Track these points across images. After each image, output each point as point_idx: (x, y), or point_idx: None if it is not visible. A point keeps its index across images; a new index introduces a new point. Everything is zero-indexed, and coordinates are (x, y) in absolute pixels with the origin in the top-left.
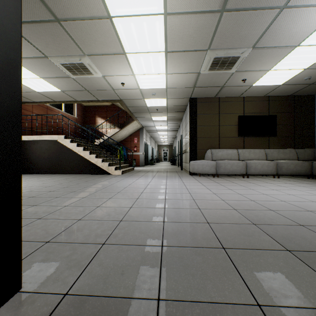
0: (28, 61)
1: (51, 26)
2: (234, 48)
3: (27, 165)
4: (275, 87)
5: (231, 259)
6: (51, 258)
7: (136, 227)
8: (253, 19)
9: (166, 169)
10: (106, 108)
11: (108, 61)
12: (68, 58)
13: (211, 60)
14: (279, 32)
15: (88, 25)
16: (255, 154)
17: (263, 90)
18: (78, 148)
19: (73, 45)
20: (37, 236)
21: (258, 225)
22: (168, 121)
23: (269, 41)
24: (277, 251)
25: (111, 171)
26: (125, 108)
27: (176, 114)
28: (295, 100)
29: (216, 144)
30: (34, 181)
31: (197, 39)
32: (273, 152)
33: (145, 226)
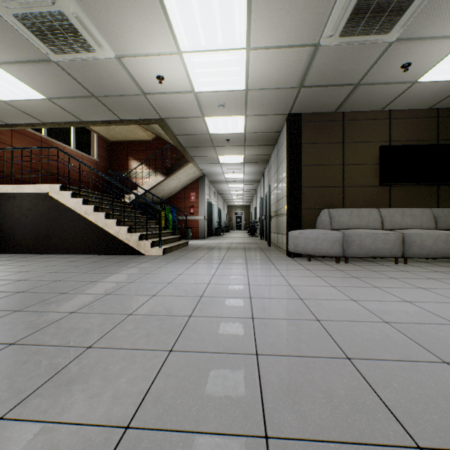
0: None
1: None
2: None
3: None
4: None
5: None
6: None
7: None
8: None
9: (242, 243)
10: (146, 146)
11: (120, 9)
12: None
13: None
14: None
15: None
16: (413, 217)
17: (434, 93)
18: (84, 207)
19: None
20: None
21: None
22: (245, 164)
23: None
24: None
25: (144, 249)
26: (171, 137)
27: (259, 151)
28: None
29: (337, 200)
30: None
31: None
32: (449, 214)
33: None
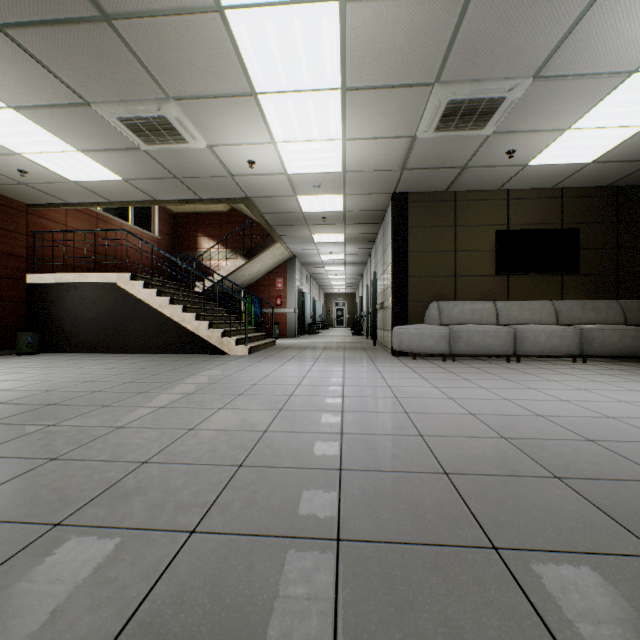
0: (49, 115)
1: (93, 32)
2: (493, 78)
3: (54, 335)
4: (577, 167)
5: (520, 586)
6: (53, 577)
7: (275, 484)
8: (538, 10)
9: (343, 342)
10: (220, 218)
11: (220, 112)
12: (133, 106)
13: (442, 107)
14: (596, 40)
15: (172, 28)
16: (532, 311)
17: (552, 174)
18: (159, 299)
19: (143, 75)
20: (36, 507)
21: (568, 482)
22: (346, 243)
23: (573, 61)
24: (636, 558)
25: (227, 348)
26: (257, 216)
27: (362, 229)
28: (618, 197)
29: (448, 292)
30: (65, 369)
31: (413, 58)
32: (572, 307)
33: (296, 482)
